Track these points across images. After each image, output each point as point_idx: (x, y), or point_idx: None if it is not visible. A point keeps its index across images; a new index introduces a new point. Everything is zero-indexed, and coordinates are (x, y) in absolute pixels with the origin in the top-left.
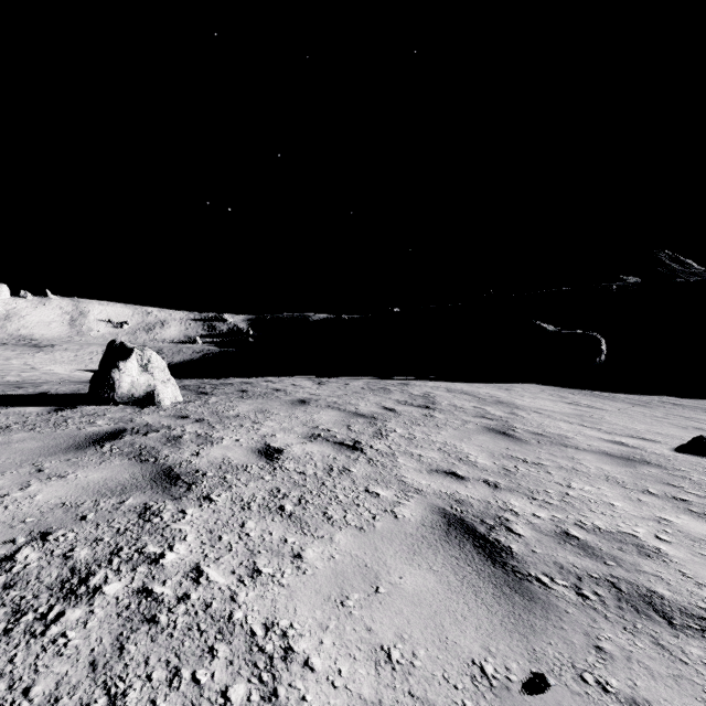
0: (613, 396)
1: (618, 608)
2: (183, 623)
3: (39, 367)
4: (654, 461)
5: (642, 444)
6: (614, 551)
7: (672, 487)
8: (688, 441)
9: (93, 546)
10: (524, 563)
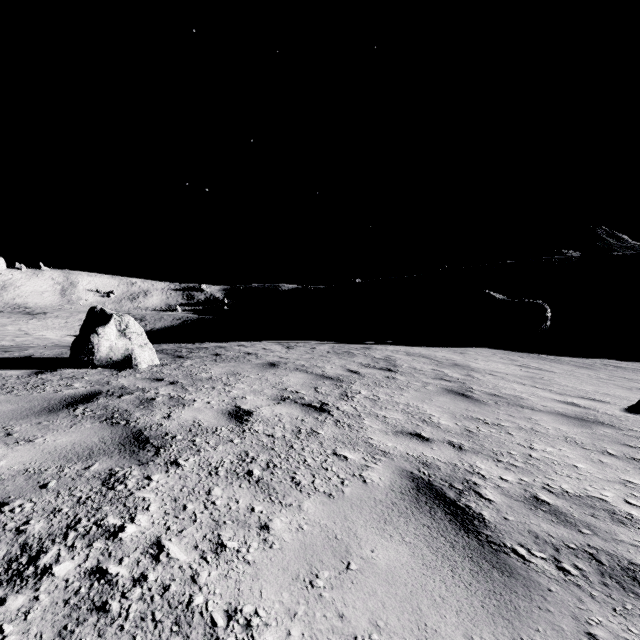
0: (559, 359)
1: (603, 584)
2: (137, 612)
3: (32, 333)
4: (608, 422)
5: (593, 404)
6: (587, 517)
7: (629, 447)
8: (637, 402)
9: (49, 518)
10: (498, 532)
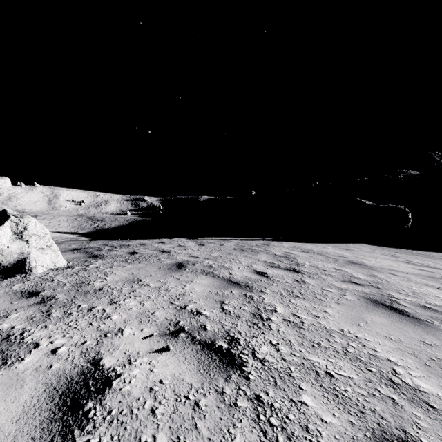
0: (429, 254)
1: None
2: None
3: None
4: None
5: None
6: None
7: None
8: None
9: None
10: None
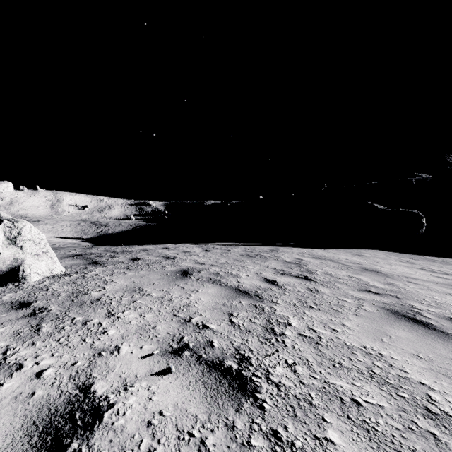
0: (446, 261)
1: None
2: None
3: None
4: None
5: None
6: None
7: None
8: None
9: None
10: None
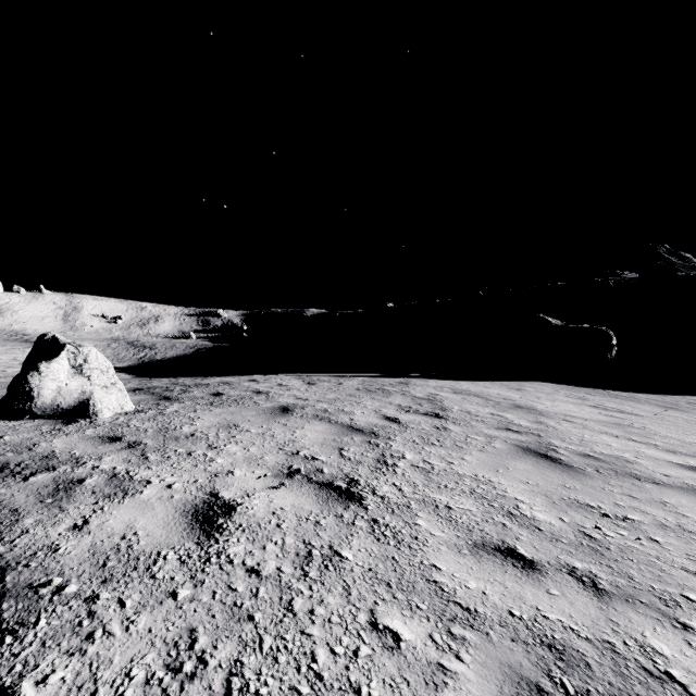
0: (634, 396)
1: None
2: None
3: None
4: None
5: None
6: None
7: None
8: None
9: None
10: None
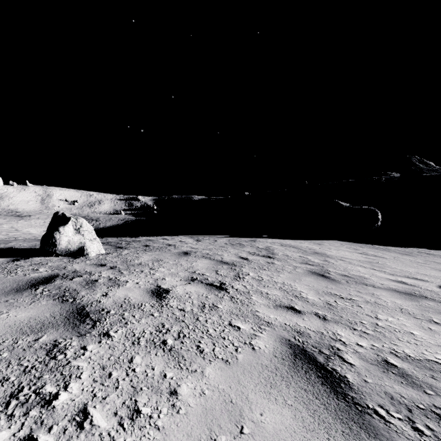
0: (388, 248)
1: None
2: None
3: (20, 229)
4: (429, 296)
5: (417, 282)
6: (429, 379)
7: None
8: None
9: None
10: (361, 393)
